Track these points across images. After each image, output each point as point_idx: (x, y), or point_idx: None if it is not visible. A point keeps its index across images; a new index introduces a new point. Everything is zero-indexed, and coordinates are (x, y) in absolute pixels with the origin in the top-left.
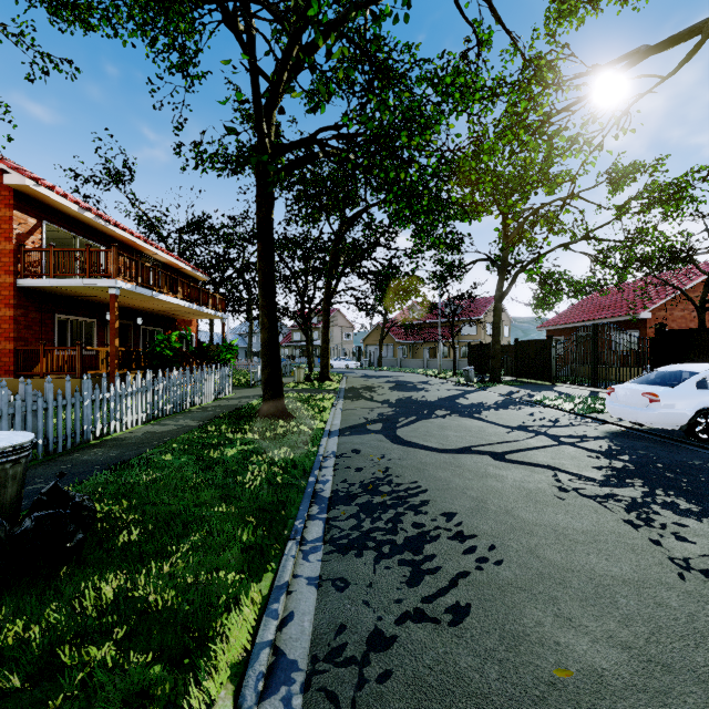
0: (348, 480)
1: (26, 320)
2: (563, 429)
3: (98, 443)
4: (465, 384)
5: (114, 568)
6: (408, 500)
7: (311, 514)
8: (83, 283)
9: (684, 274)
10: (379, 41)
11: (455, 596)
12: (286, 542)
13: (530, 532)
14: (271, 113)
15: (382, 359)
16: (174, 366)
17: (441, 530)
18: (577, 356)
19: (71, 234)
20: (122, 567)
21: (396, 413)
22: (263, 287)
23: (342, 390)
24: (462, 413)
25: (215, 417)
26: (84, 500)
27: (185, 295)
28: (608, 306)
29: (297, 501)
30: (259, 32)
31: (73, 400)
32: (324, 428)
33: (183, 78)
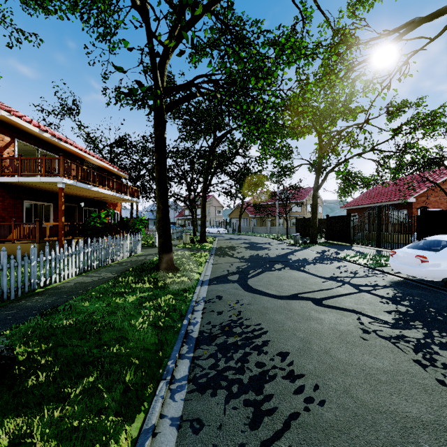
0: (211, 322)
1: (3, 204)
2: (361, 279)
3: (41, 292)
4: (294, 245)
5: (18, 411)
6: (253, 340)
7: (182, 353)
8: (40, 180)
9: (436, 173)
10: (232, 7)
11: (288, 440)
12: (159, 380)
13: (344, 371)
14: (164, 66)
15: (241, 227)
16: (103, 234)
17: (277, 369)
18: (367, 227)
19: (35, 147)
20: (22, 412)
21: (248, 267)
22: (158, 183)
23: (214, 249)
24: (292, 267)
25: (126, 270)
26: (3, 351)
27: (111, 187)
28: (387, 194)
29: (173, 341)
30: (147, 2)
31: (23, 262)
32: (199, 278)
33: (106, 43)
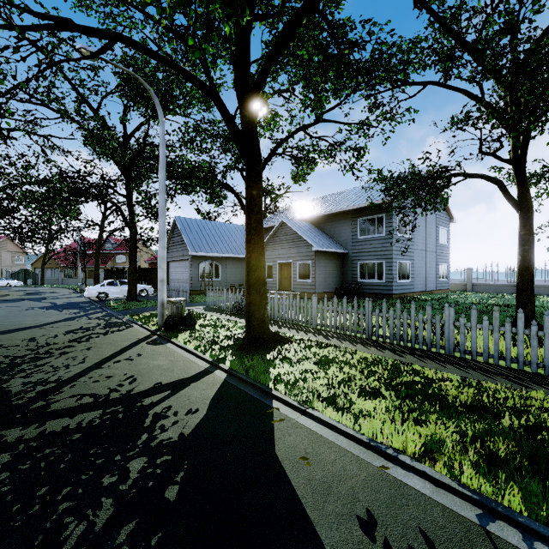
0: None
1: None
2: (65, 301)
3: None
4: (78, 292)
5: None
6: None
7: None
8: None
9: None
10: None
11: None
12: None
13: None
14: None
15: (47, 279)
16: None
17: None
18: None
19: None
20: None
21: None
22: None
23: None
24: (35, 300)
25: None
26: None
27: None
28: None
29: None
30: None
31: None
32: None
33: None
